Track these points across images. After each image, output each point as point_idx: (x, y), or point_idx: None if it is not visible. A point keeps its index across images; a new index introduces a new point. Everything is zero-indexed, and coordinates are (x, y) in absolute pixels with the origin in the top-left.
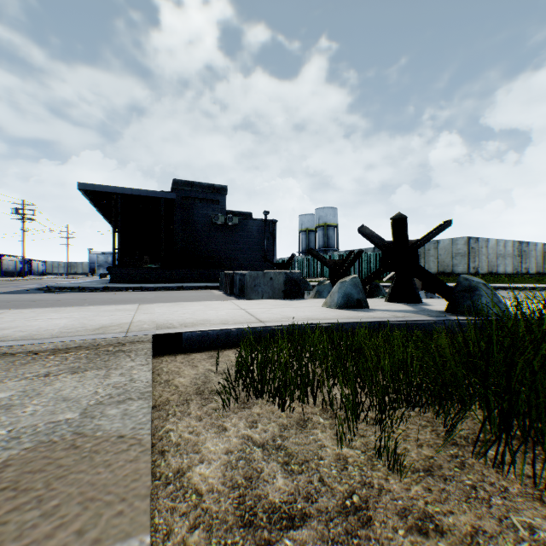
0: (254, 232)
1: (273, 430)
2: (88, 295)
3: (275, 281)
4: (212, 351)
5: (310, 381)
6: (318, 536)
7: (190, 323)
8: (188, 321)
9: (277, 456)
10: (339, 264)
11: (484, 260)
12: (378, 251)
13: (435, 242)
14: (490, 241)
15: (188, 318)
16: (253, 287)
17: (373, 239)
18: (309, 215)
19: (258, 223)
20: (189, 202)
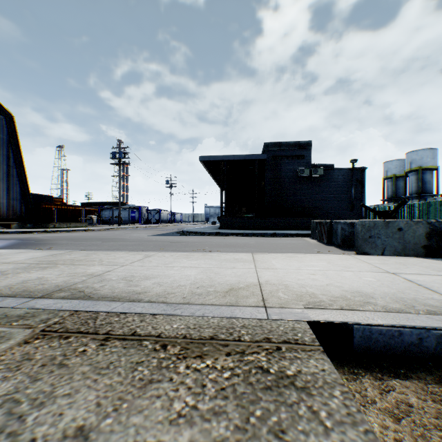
0: (340, 181)
1: None
2: (206, 239)
3: (408, 233)
4: (430, 381)
5: None
6: None
7: (344, 299)
8: (334, 291)
9: None
10: None
11: None
12: None
13: None
14: None
15: (328, 285)
16: (367, 239)
17: None
18: (395, 160)
19: (344, 172)
20: (277, 160)
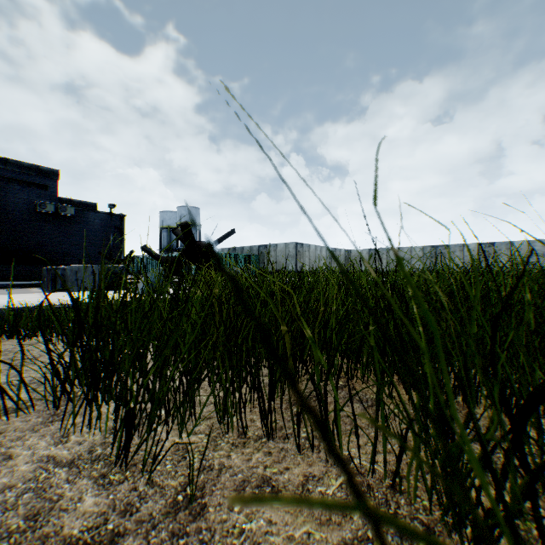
0: (97, 226)
1: (10, 347)
2: None
3: (97, 275)
4: None
5: (48, 322)
6: (3, 365)
7: None
8: None
9: (3, 353)
10: (172, 260)
11: (307, 261)
12: (232, 251)
13: (275, 246)
14: (312, 247)
15: None
16: (75, 281)
17: (182, 239)
18: (171, 212)
19: (103, 216)
20: (1, 183)
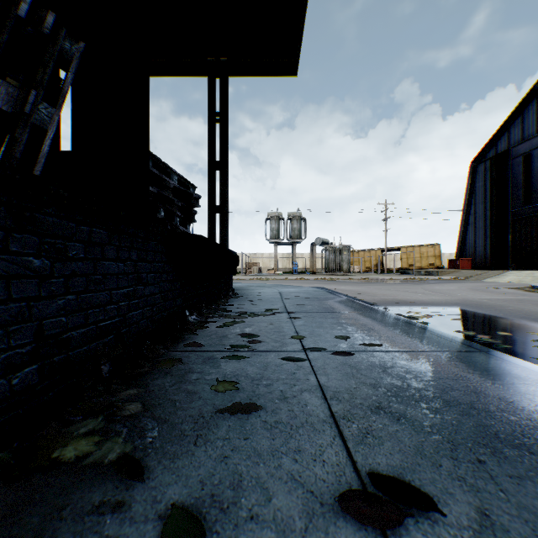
0: None
1: None
2: None
3: None
4: None
5: None
6: None
7: None
8: None
9: None
10: None
11: None
12: None
13: None
14: None
15: None
16: None
17: None
18: None
19: None
20: None
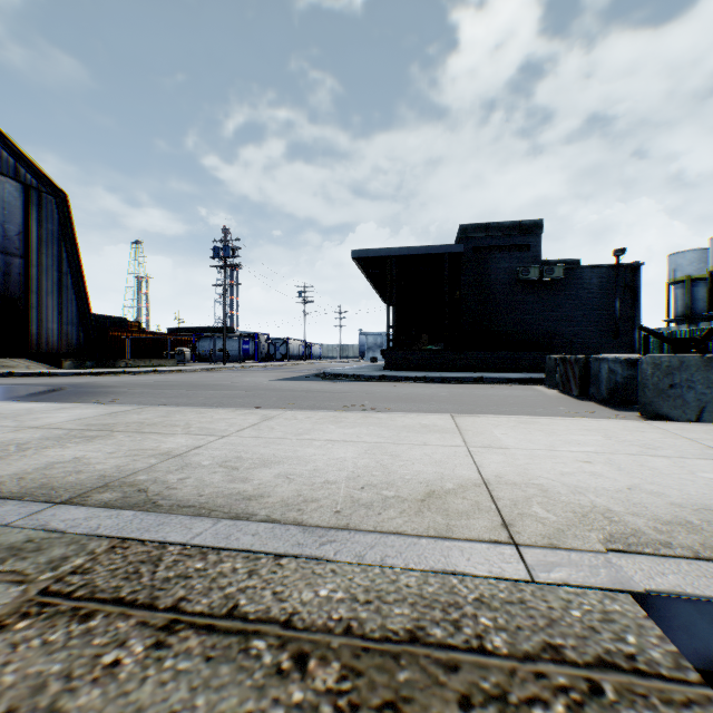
0: (593, 288)
1: None
2: (364, 386)
3: None
4: None
5: None
6: None
7: (689, 528)
8: (652, 506)
9: None
10: None
11: None
12: None
13: None
14: None
15: (631, 489)
16: (665, 390)
17: None
18: (691, 251)
19: (601, 271)
20: (483, 254)
